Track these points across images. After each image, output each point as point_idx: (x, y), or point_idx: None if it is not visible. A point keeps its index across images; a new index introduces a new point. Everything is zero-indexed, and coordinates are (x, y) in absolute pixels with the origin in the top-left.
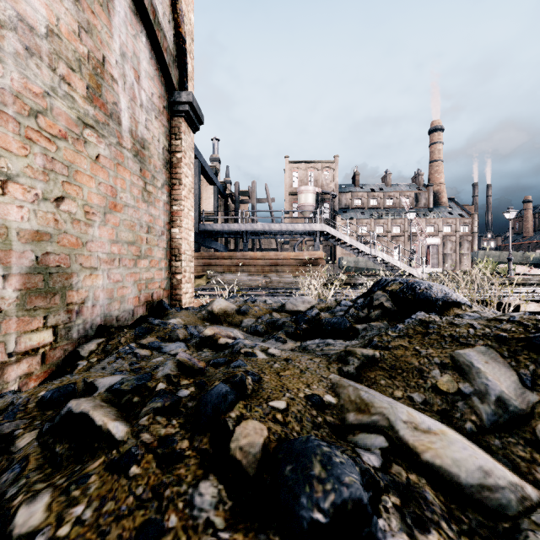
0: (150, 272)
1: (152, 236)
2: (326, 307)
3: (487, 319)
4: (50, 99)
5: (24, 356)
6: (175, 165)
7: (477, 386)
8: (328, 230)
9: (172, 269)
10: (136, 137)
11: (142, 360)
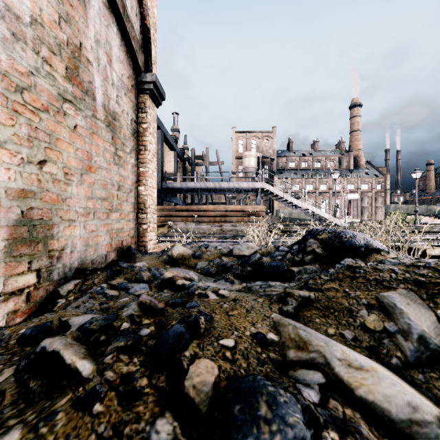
0: (120, 223)
1: (122, 193)
2: (267, 252)
3: (405, 265)
4: (34, 78)
5: (11, 296)
6: (142, 134)
7: (401, 326)
8: (268, 188)
9: (139, 220)
10: (108, 111)
11: (110, 300)
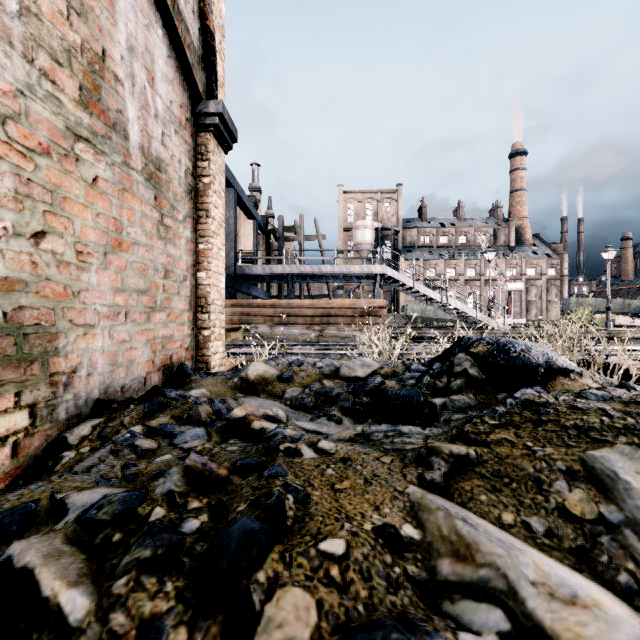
0: (168, 329)
1: (171, 282)
2: (392, 372)
3: (622, 401)
4: (24, 101)
5: None
6: (202, 193)
7: (630, 512)
8: (390, 273)
9: (198, 323)
10: (149, 156)
11: (143, 458)
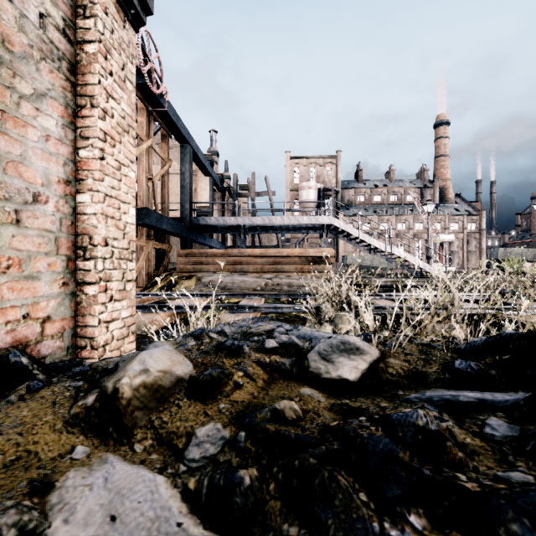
0: None
1: None
2: (407, 369)
3: None
4: None
5: None
6: (84, 69)
7: None
8: (337, 224)
9: (77, 275)
10: None
11: None
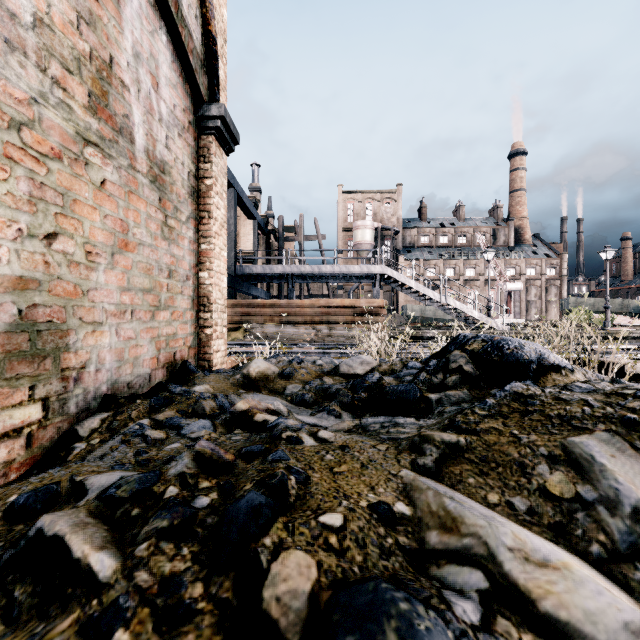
0: (172, 327)
1: (174, 282)
2: (390, 369)
3: (604, 392)
4: (38, 108)
5: (3, 439)
6: (204, 194)
7: (604, 491)
8: (390, 273)
9: (200, 322)
10: (153, 159)
11: (153, 446)
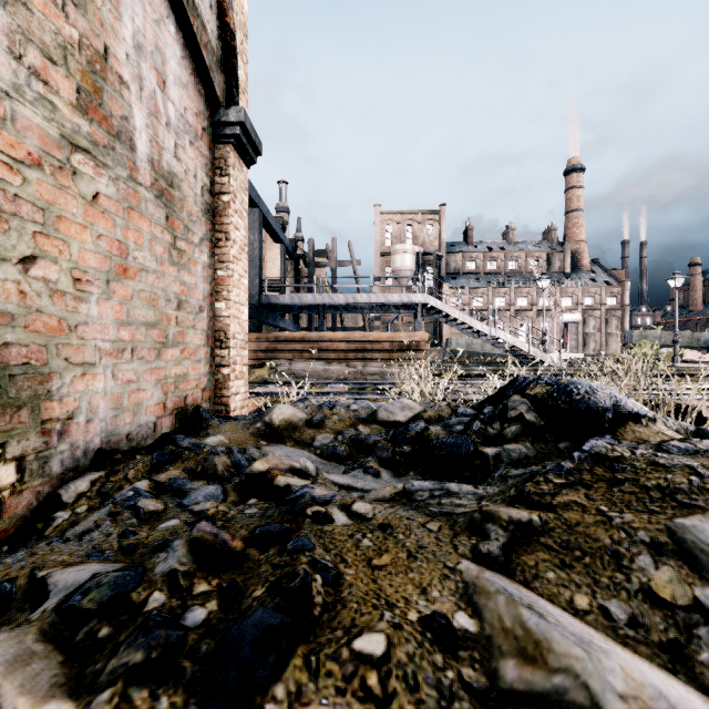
0: (182, 366)
1: (185, 314)
2: (437, 416)
3: None
4: (11, 104)
5: None
6: (221, 213)
7: None
8: (433, 303)
9: (216, 360)
10: (159, 170)
11: (145, 523)
